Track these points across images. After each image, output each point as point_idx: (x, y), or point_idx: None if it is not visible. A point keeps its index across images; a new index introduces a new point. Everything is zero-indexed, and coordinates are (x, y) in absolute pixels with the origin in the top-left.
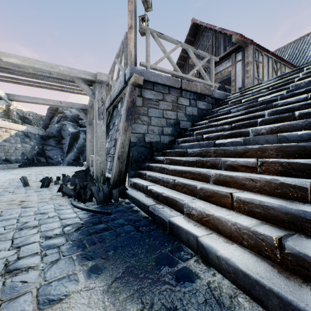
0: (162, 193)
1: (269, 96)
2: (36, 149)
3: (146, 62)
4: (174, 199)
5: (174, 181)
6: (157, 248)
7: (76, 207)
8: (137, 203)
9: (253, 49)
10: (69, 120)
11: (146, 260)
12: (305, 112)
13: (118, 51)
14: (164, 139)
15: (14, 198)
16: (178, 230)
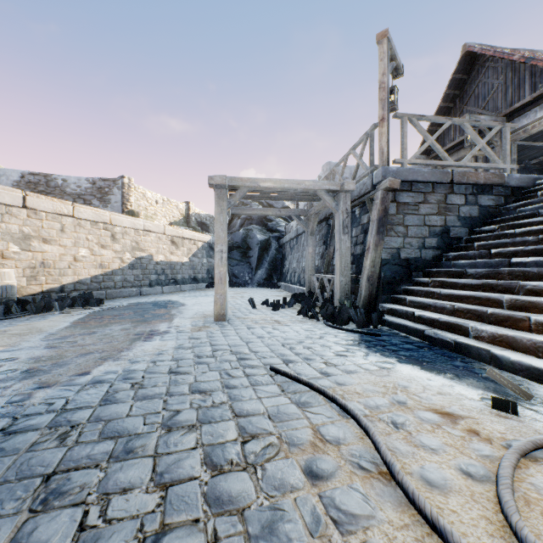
0: (438, 319)
1: None
2: None
3: (402, 159)
4: (457, 324)
5: (453, 307)
6: (447, 359)
7: (337, 328)
8: (404, 330)
9: None
10: (255, 223)
11: (441, 362)
12: None
13: (358, 143)
14: (425, 254)
15: (262, 317)
16: (466, 348)
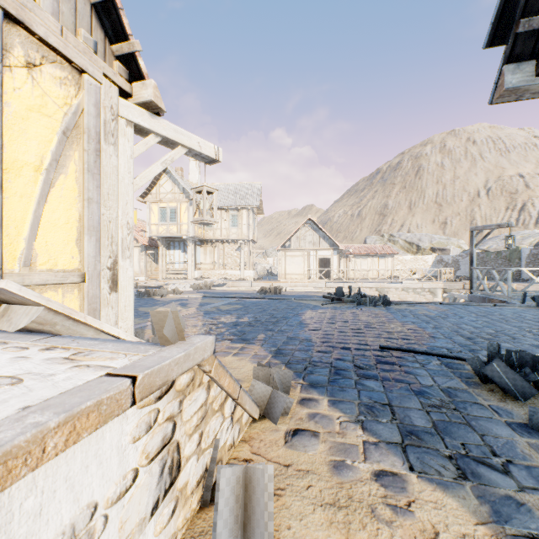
0: None
1: None
2: None
3: (472, 290)
4: None
5: None
6: None
7: None
8: None
9: None
10: None
11: None
12: None
13: None
14: None
15: None
16: None
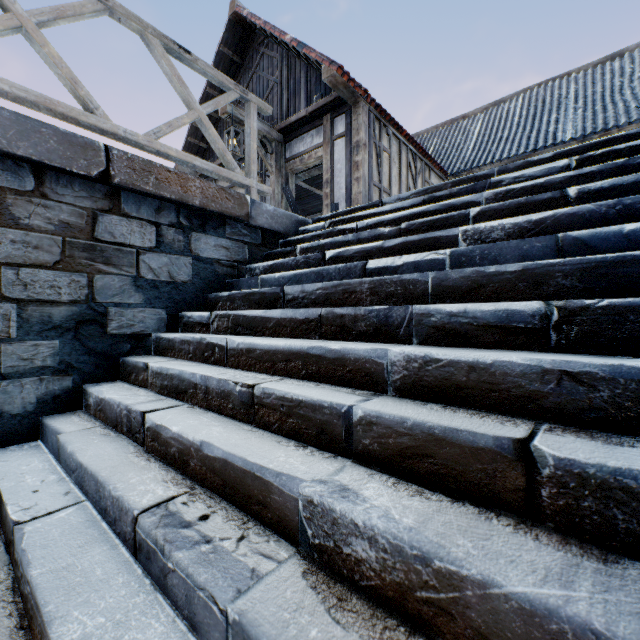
0: None
1: (400, 260)
2: None
3: None
4: None
5: None
6: None
7: None
8: None
9: (370, 114)
10: None
11: None
12: (600, 475)
13: None
14: (4, 395)
15: None
16: None
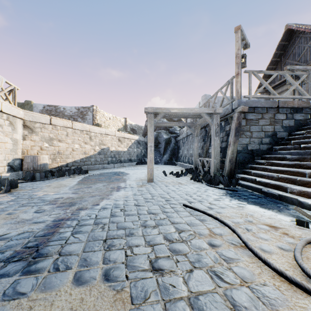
0: (269, 182)
1: None
2: (143, 152)
3: (249, 95)
4: (280, 185)
5: (278, 176)
6: (274, 203)
7: (213, 187)
8: (250, 188)
9: None
10: (162, 129)
11: (270, 204)
12: None
13: (223, 86)
14: (262, 147)
15: (171, 181)
16: (285, 198)
